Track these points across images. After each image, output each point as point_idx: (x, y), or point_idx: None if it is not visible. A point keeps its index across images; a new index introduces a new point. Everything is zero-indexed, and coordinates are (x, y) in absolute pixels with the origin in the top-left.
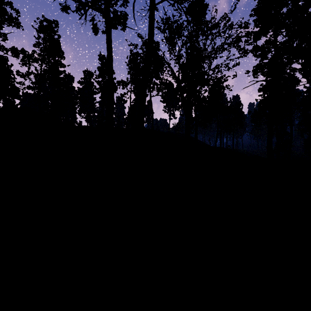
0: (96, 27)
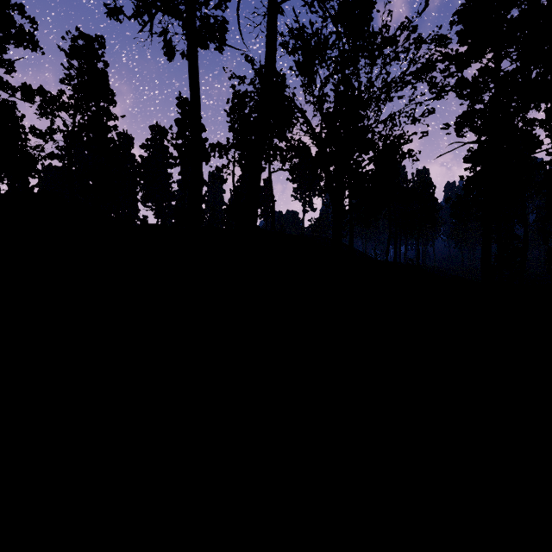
0: (171, 46)
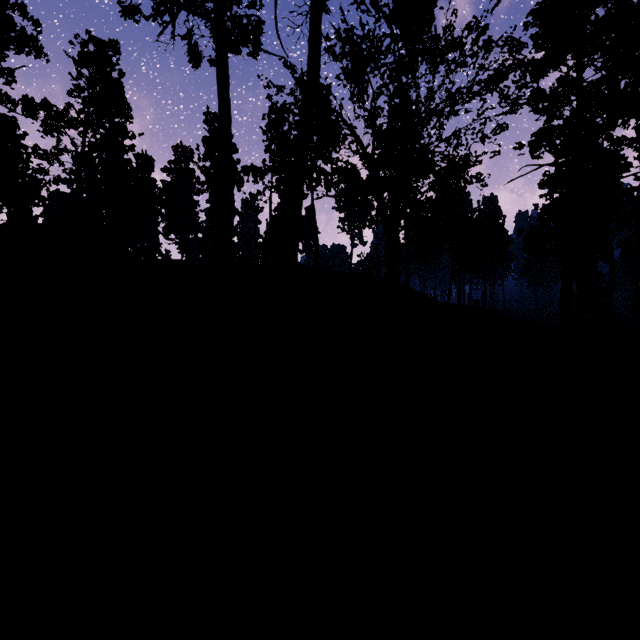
0: (197, 51)
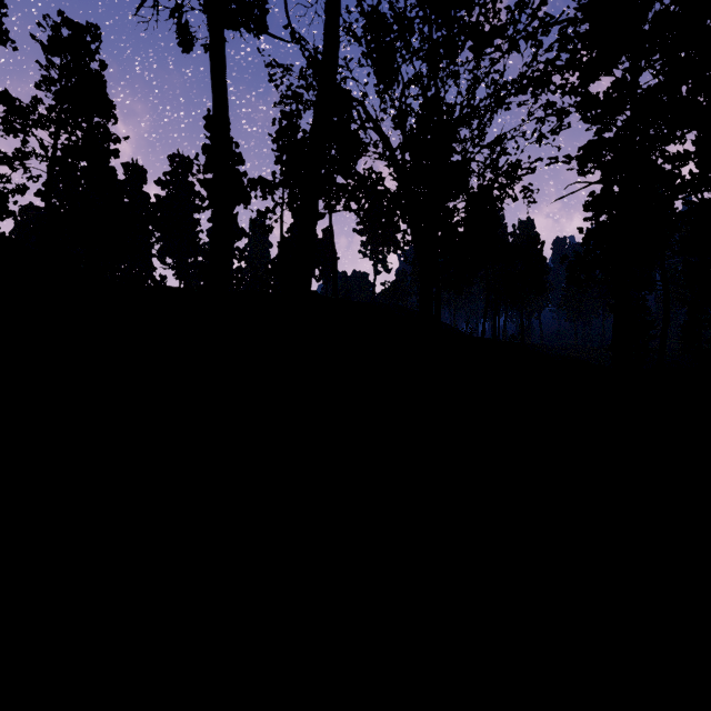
0: (188, 32)
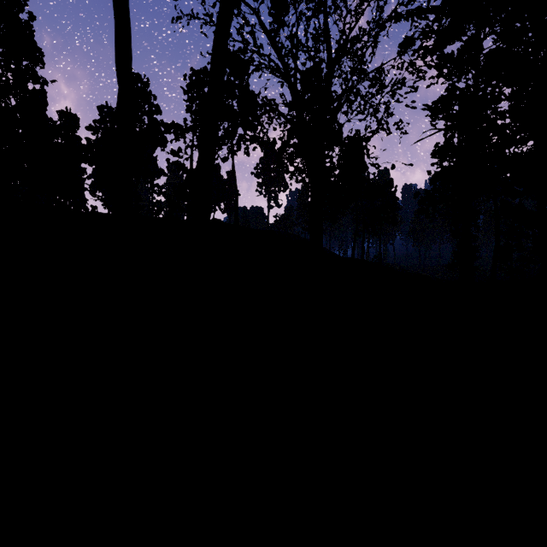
0: None
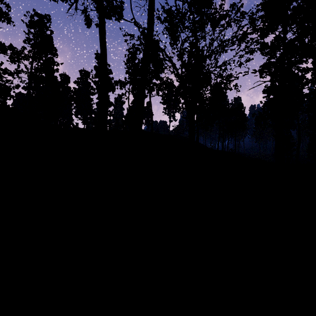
0: (89, 19)
